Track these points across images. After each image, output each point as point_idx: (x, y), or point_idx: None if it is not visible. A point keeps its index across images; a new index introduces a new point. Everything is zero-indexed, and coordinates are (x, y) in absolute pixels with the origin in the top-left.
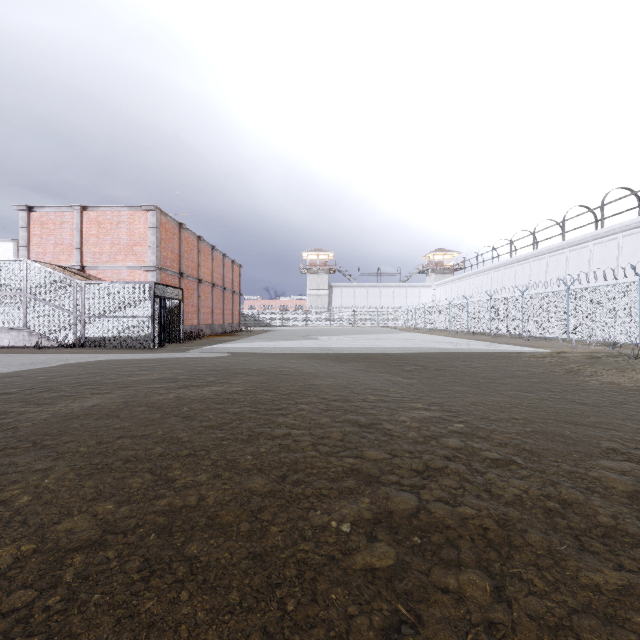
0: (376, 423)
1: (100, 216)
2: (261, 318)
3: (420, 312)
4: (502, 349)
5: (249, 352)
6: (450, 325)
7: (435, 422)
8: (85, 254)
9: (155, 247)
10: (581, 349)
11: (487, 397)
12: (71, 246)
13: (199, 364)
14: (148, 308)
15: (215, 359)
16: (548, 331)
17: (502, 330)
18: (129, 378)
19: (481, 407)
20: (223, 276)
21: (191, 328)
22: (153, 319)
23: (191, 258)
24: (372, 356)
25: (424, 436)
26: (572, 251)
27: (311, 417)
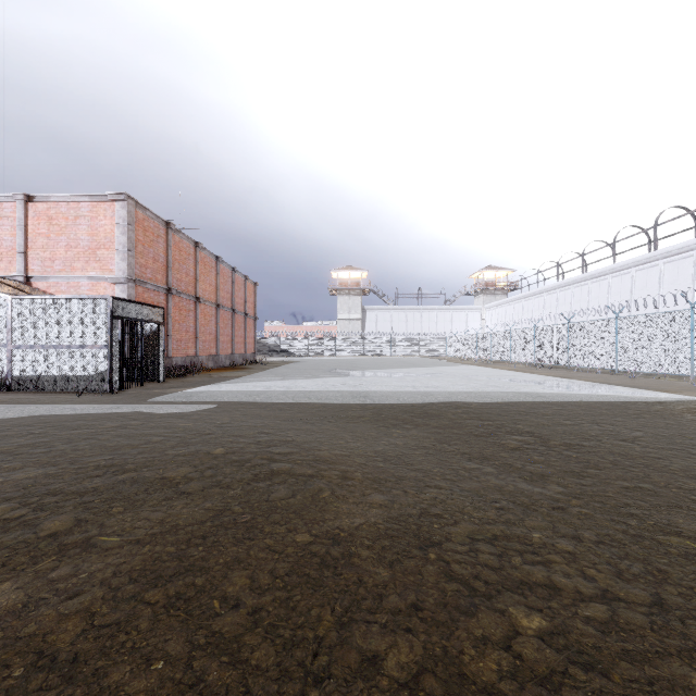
0: None
1: (51, 208)
2: (283, 346)
3: (470, 339)
4: (627, 395)
5: (244, 401)
6: (510, 355)
7: None
8: (31, 260)
9: (126, 251)
10: None
11: None
12: (12, 250)
13: (119, 441)
14: (103, 334)
15: (171, 421)
16: (658, 365)
17: (585, 363)
18: None
19: None
20: (232, 295)
21: (185, 360)
22: (110, 350)
23: (185, 270)
24: (435, 409)
25: None
26: (668, 263)
27: None
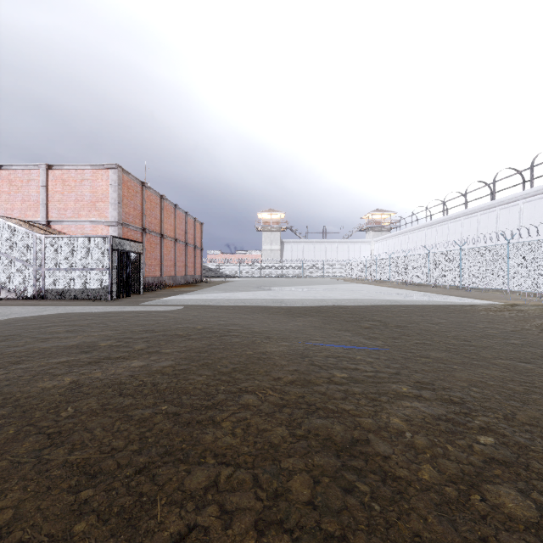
0: (360, 439)
1: (65, 174)
2: (221, 270)
3: (362, 265)
4: (453, 301)
5: (202, 304)
6: (390, 276)
7: (447, 432)
8: (50, 210)
9: (116, 203)
10: (530, 301)
11: (480, 370)
12: (37, 202)
13: (141, 321)
14: (106, 261)
15: (163, 314)
16: (487, 282)
17: (440, 281)
18: (40, 345)
19: (487, 391)
20: (185, 232)
21: (154, 279)
22: (111, 271)
23: (154, 215)
24: (325, 309)
25: (451, 479)
26: (502, 209)
27: (258, 426)
